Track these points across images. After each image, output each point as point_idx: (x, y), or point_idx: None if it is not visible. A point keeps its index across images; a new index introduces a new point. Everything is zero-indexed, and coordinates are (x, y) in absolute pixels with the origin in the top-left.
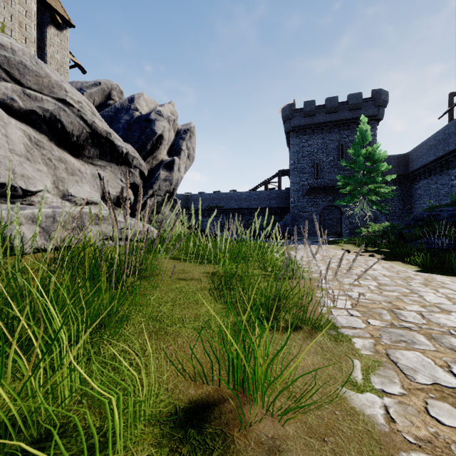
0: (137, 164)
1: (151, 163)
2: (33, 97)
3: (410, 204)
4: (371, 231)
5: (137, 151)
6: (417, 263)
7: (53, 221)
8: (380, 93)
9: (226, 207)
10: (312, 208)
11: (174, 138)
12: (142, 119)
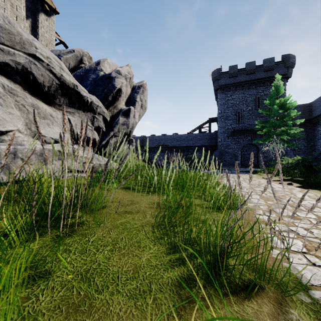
0: (101, 111)
1: (112, 111)
2: (6, 52)
3: (313, 142)
4: (285, 164)
5: (101, 101)
6: None
7: (14, 157)
8: (289, 57)
9: (171, 146)
10: (235, 146)
11: (130, 92)
12: (105, 77)
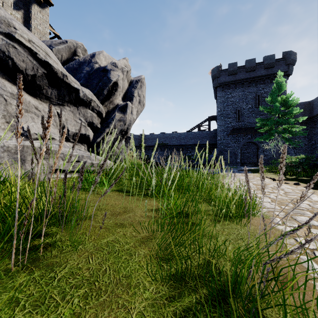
0: (95, 106)
1: (108, 107)
2: None
3: (314, 141)
4: (288, 162)
5: (96, 96)
6: None
7: None
8: (289, 54)
9: (170, 144)
10: (234, 144)
11: (127, 87)
12: (101, 70)
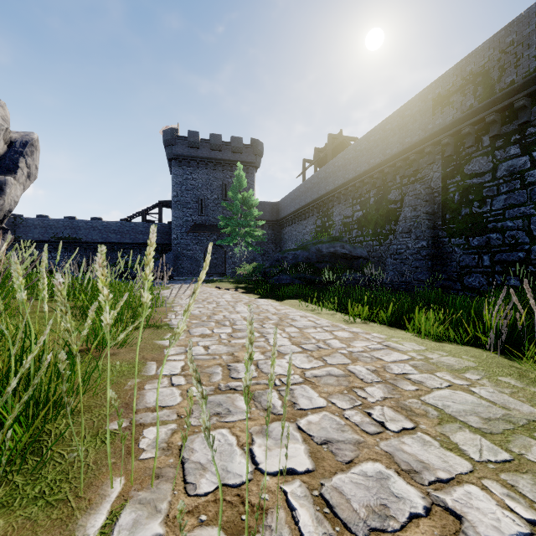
0: None
1: None
2: None
3: (280, 247)
4: (244, 270)
5: None
6: (262, 294)
7: None
8: (257, 143)
9: (86, 240)
10: (197, 246)
11: (4, 150)
12: None
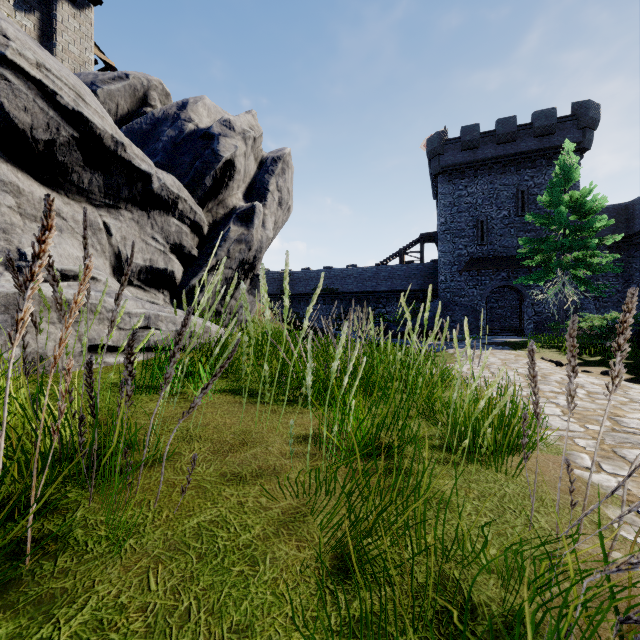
0: (186, 210)
1: (215, 212)
2: None
3: (635, 283)
4: (586, 328)
5: (188, 189)
6: None
7: None
8: (586, 107)
9: (342, 290)
10: (474, 290)
11: (255, 172)
12: (199, 135)
